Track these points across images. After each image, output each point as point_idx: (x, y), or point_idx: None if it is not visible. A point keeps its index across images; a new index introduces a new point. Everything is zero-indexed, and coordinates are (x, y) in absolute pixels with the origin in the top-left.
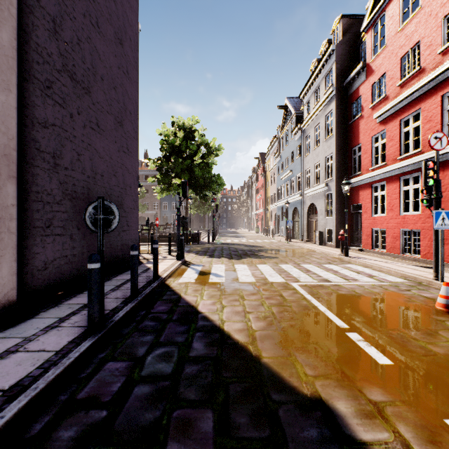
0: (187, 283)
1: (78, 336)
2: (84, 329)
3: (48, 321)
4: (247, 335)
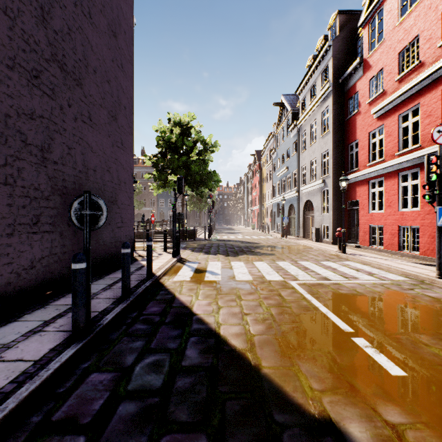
0: (182, 281)
1: (62, 342)
2: (69, 334)
3: (31, 325)
4: (245, 341)
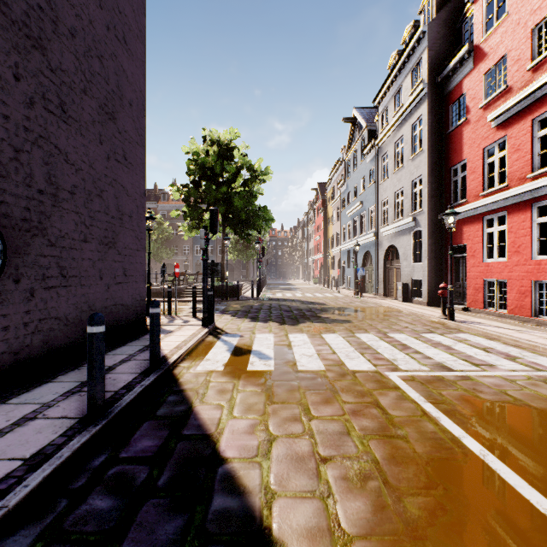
0: (210, 372)
1: None
2: None
3: None
4: None
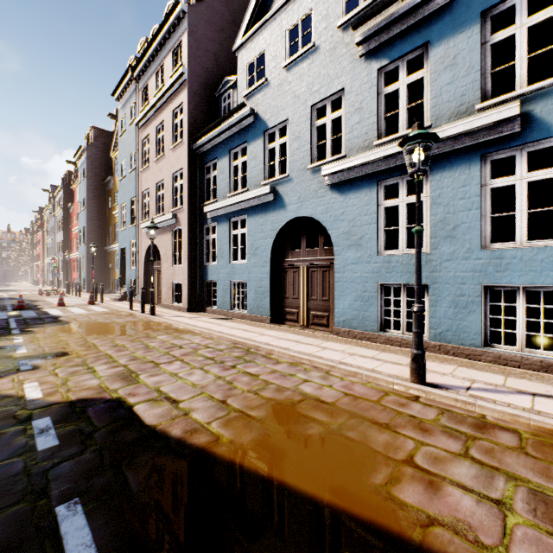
0: None
1: None
2: None
3: None
4: None
